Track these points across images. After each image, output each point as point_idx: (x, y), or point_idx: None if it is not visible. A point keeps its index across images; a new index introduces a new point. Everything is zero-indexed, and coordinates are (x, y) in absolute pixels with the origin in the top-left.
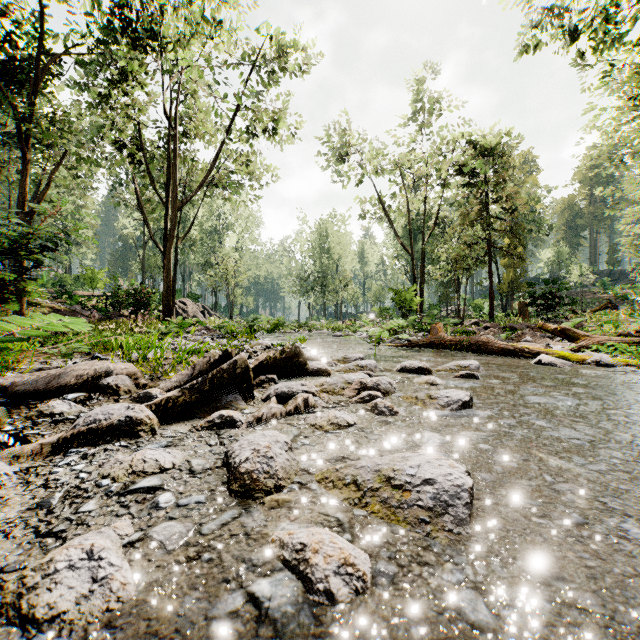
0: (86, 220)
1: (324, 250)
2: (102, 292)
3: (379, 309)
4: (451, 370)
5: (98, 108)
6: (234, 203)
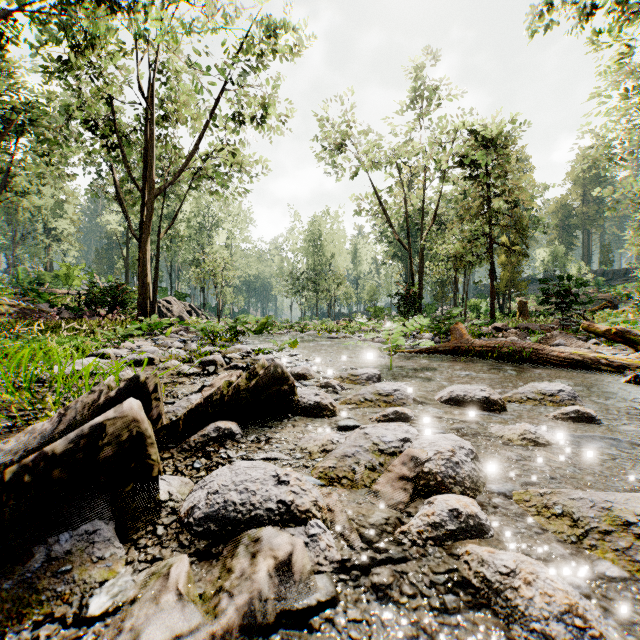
0: (68, 215)
1: (317, 248)
2: (74, 289)
3: (374, 309)
4: (531, 400)
5: (60, 78)
6: (221, 195)
